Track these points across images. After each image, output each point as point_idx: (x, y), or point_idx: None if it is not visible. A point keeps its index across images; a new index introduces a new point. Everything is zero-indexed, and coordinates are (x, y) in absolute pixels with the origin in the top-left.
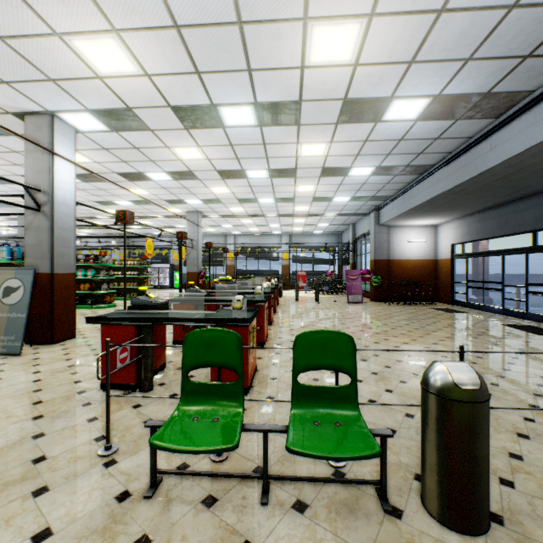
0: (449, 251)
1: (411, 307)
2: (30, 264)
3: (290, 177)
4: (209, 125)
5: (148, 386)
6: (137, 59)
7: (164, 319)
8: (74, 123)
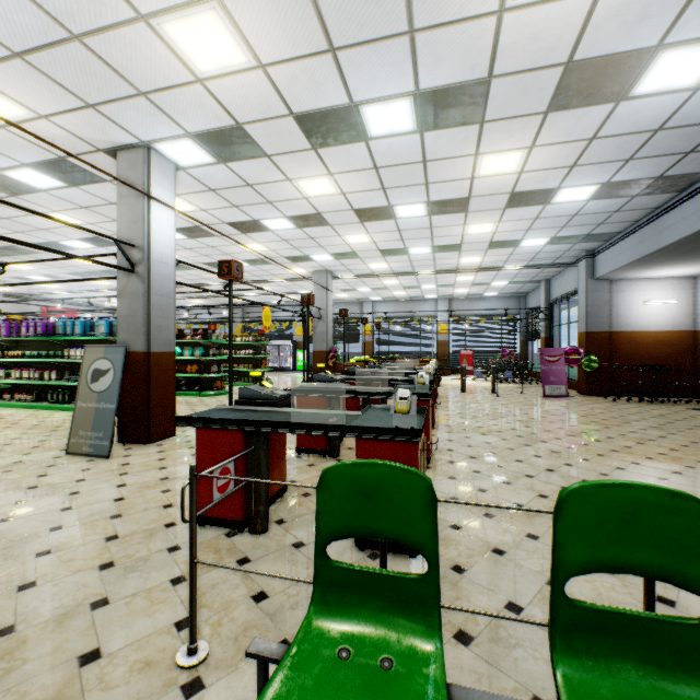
0: None
1: (654, 406)
2: (123, 340)
3: (458, 213)
4: (346, 138)
5: (261, 525)
6: (247, 41)
7: (283, 424)
8: (173, 156)
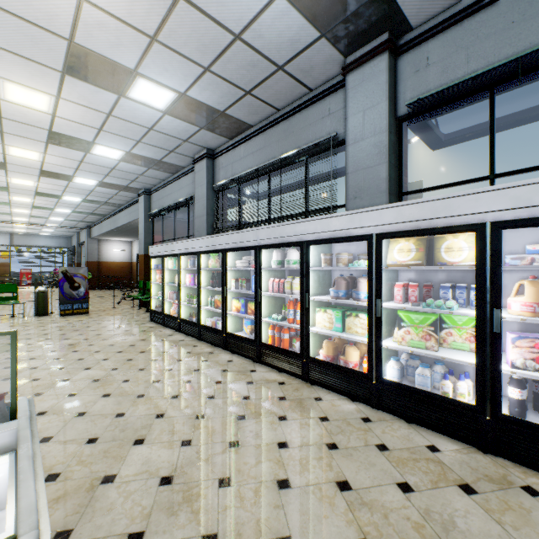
0: (136, 257)
1: (108, 291)
2: None
3: (6, 205)
4: None
5: None
6: None
7: None
8: None
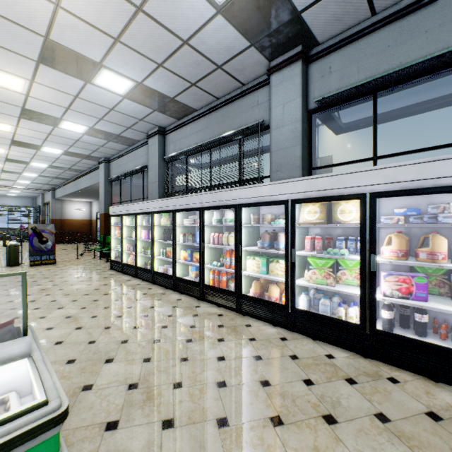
0: (96, 216)
1: (71, 244)
2: None
3: None
4: None
5: None
6: None
7: None
8: None
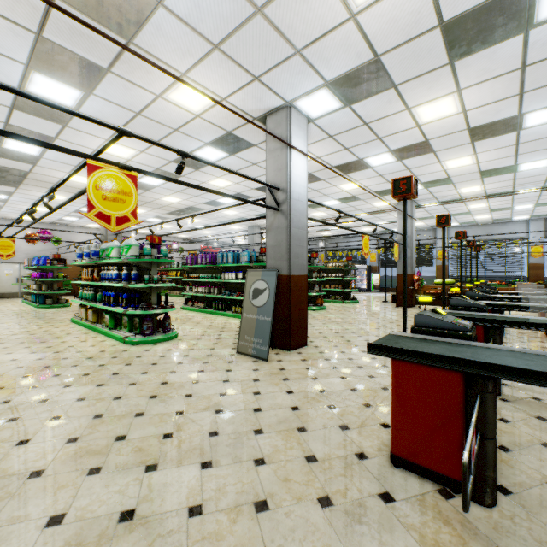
0: None
1: None
2: (271, 265)
3: None
4: (499, 36)
5: (489, 495)
6: None
7: (540, 374)
8: (307, 110)
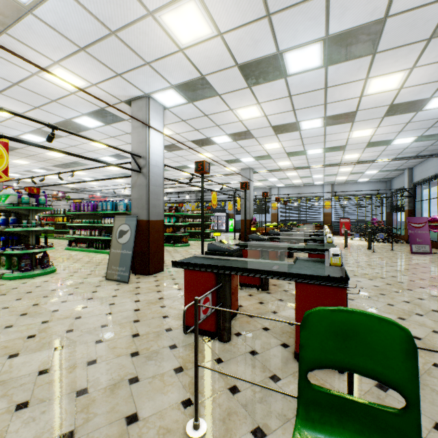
0: None
1: None
2: (135, 213)
3: (346, 123)
4: (272, 77)
5: (226, 336)
6: (212, 18)
7: (242, 269)
8: (162, 101)
